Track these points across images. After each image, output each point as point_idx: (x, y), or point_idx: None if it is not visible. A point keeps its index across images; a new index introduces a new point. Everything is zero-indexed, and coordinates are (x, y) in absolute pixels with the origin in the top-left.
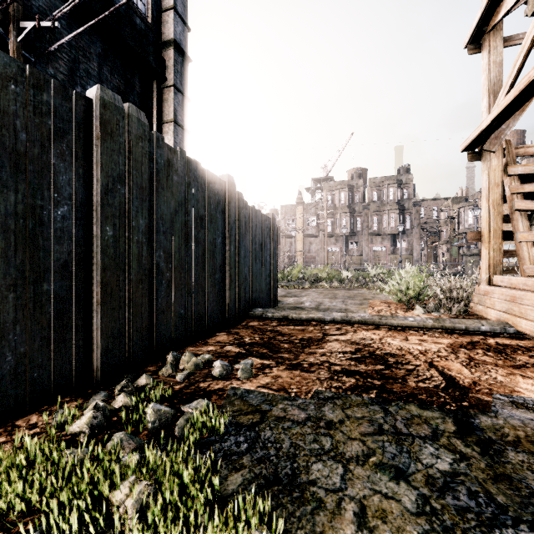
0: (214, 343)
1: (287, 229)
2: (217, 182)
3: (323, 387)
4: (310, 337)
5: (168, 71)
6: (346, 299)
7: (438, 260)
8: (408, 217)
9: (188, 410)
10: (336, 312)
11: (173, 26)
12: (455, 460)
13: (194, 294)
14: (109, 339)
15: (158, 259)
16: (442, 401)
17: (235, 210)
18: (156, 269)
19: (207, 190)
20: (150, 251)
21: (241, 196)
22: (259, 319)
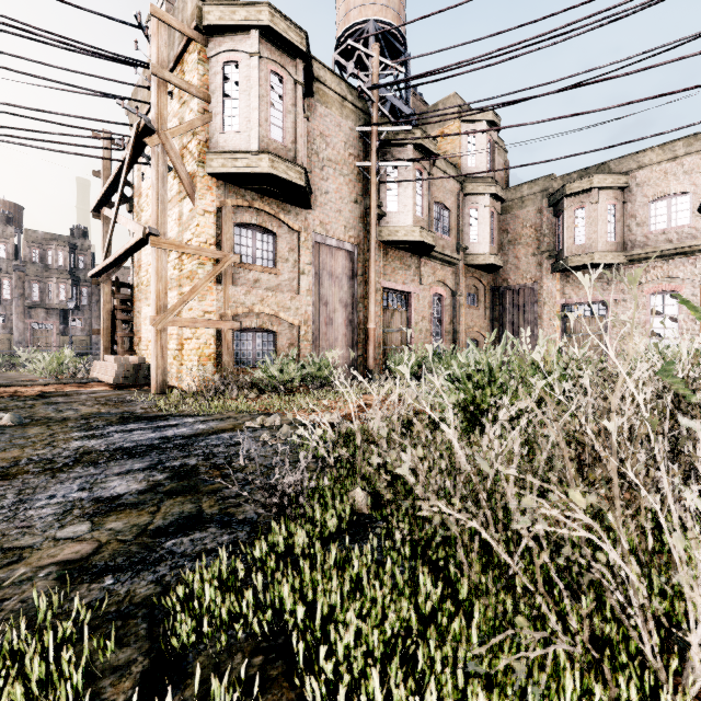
0: None
1: None
2: None
3: None
4: None
5: None
6: None
7: None
8: (85, 291)
9: None
10: None
11: None
12: (31, 398)
13: None
14: None
15: None
16: (36, 395)
17: None
18: None
19: None
20: None
21: None
22: None
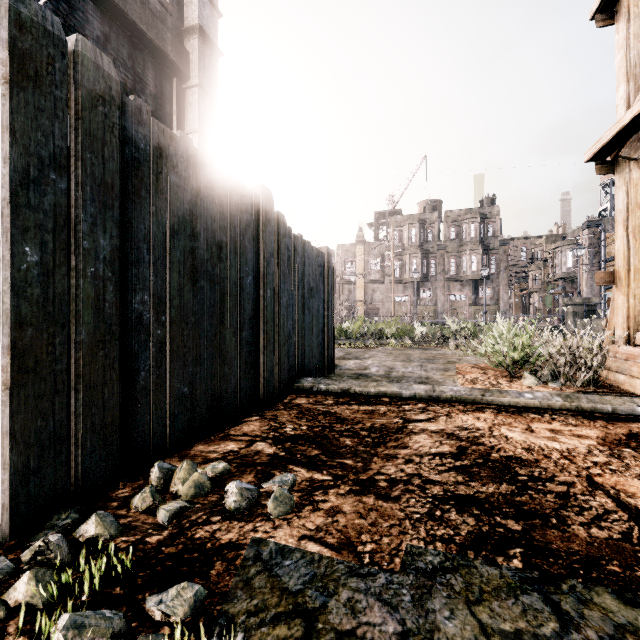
0: (238, 436)
1: (345, 274)
2: (245, 194)
3: (420, 539)
4: (384, 425)
5: (191, 66)
6: (425, 363)
7: (528, 312)
8: (493, 259)
9: (154, 613)
10: (415, 382)
11: (199, 8)
12: None
13: (207, 362)
14: (31, 450)
15: (139, 306)
16: None
17: (273, 238)
18: (136, 323)
19: (229, 204)
20: (124, 293)
21: (282, 219)
22: (309, 394)
